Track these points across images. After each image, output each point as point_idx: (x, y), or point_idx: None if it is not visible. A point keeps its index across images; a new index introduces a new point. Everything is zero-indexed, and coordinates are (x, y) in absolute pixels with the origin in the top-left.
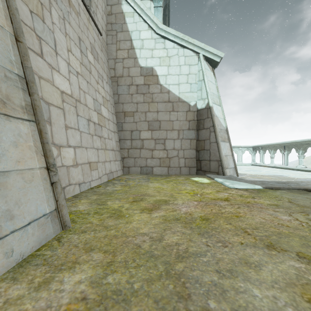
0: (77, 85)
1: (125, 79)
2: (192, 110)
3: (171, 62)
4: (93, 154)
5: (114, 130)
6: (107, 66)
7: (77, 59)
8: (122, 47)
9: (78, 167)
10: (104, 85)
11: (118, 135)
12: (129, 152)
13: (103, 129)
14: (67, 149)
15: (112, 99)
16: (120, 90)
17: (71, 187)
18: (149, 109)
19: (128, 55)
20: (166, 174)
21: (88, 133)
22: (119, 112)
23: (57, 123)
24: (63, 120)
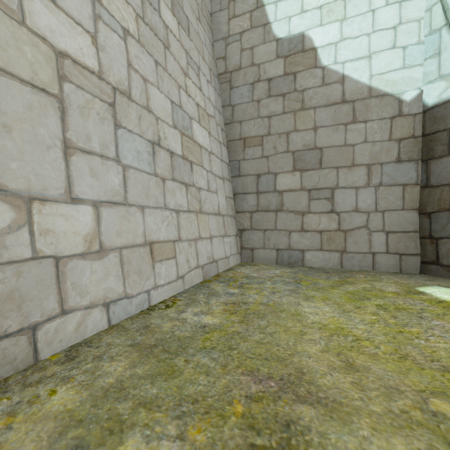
0: (123, 57)
1: (245, 73)
2: (407, 111)
3: (348, 9)
4: (162, 222)
5: (224, 175)
6: (210, 52)
7: (128, 3)
8: (239, 10)
9: (106, 257)
10: (203, 84)
11: (231, 185)
12: (252, 219)
13: (195, 169)
14: (66, 208)
15: (219, 116)
16: (235, 97)
17: (70, 320)
18: (295, 126)
19: (250, 22)
20: (338, 269)
21: (151, 174)
22: (234, 139)
23: (26, 131)
24: (59, 127)
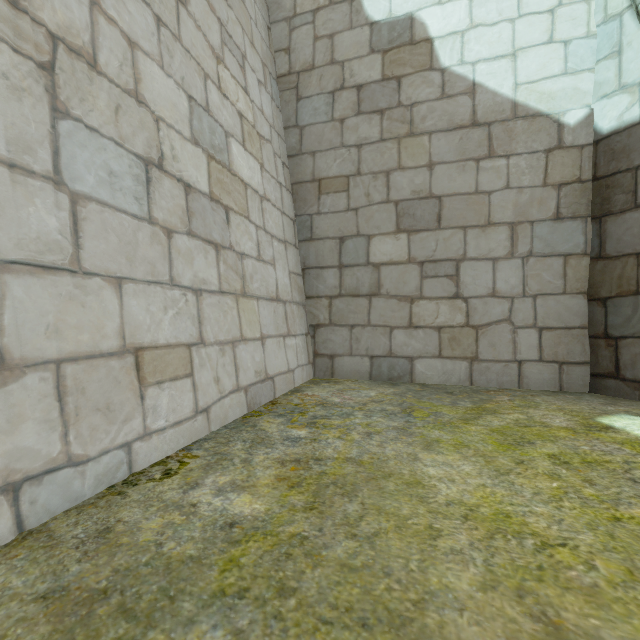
0: None
1: (321, 76)
2: (571, 141)
3: None
4: (164, 310)
5: (286, 237)
6: (264, 38)
7: None
8: None
9: (16, 382)
10: (250, 84)
11: (299, 254)
12: (332, 309)
13: (234, 221)
14: None
15: (279, 142)
16: (305, 113)
17: None
18: (400, 161)
19: None
20: (466, 387)
21: (142, 218)
22: (303, 181)
23: None
24: None
